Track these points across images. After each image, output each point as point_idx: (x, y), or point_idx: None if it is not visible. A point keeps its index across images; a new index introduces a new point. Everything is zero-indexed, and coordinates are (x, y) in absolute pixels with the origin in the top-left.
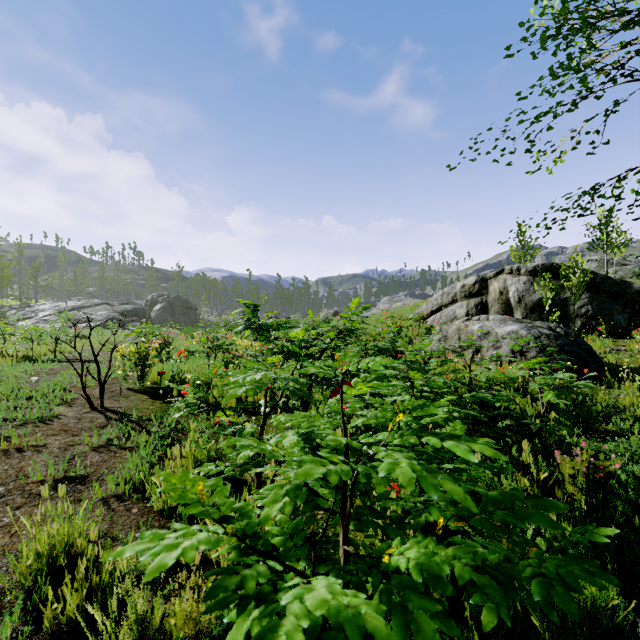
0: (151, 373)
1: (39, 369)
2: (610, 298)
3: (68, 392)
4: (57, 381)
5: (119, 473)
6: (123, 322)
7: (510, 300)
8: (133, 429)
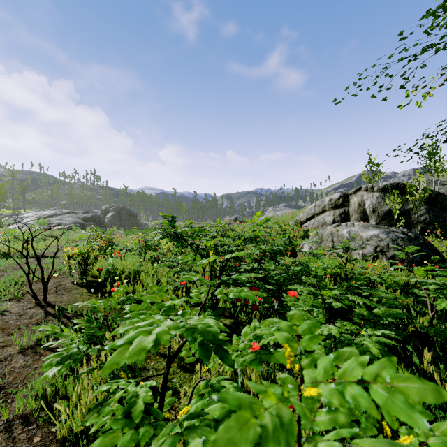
0: (94, 268)
1: (9, 264)
2: (442, 209)
3: (22, 286)
4: (16, 277)
5: (34, 385)
6: (84, 225)
7: (366, 210)
8: (65, 326)
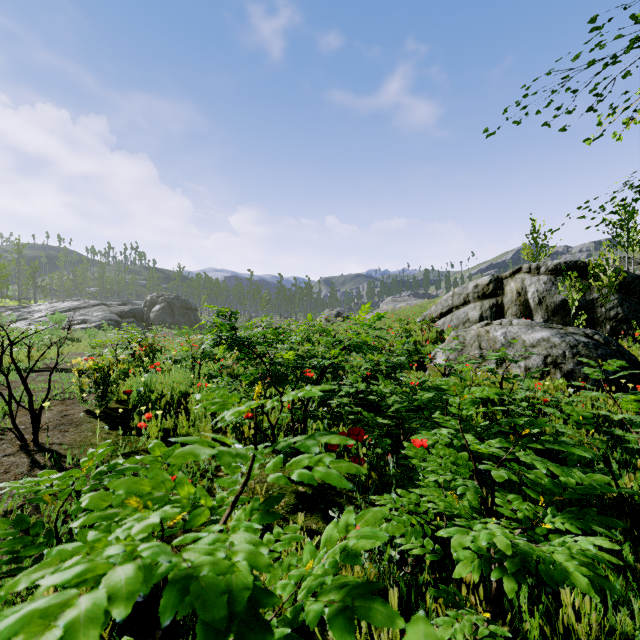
0: (122, 389)
1: None
2: None
3: (7, 418)
4: None
5: None
6: (120, 323)
7: (529, 301)
8: None
